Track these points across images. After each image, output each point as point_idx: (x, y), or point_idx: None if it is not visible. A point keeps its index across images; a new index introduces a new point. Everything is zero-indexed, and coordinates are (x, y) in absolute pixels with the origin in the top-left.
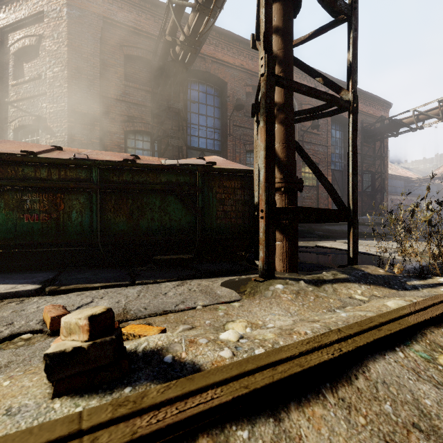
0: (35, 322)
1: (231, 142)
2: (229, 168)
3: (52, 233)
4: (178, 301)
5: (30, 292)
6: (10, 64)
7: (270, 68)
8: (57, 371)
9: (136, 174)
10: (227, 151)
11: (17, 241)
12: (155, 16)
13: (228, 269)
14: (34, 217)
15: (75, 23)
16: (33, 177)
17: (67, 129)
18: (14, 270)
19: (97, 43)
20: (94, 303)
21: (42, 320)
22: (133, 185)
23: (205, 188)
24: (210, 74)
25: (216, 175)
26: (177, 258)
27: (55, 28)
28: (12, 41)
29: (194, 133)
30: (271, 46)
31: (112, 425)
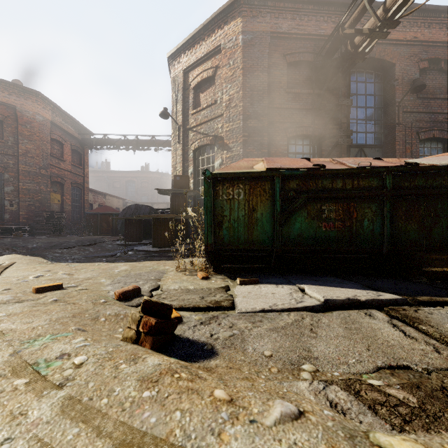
0: None
1: (400, 133)
2: None
3: (345, 241)
4: None
5: (404, 301)
6: (190, 97)
7: None
8: None
9: (428, 177)
10: (394, 143)
11: (317, 247)
12: (316, 15)
13: None
14: (330, 225)
15: (248, 47)
16: (330, 188)
17: (242, 143)
18: (292, 272)
19: (266, 59)
20: None
21: None
22: (428, 190)
23: None
24: (374, 59)
25: None
26: None
27: (230, 56)
28: (192, 77)
29: (351, 129)
30: None
31: None
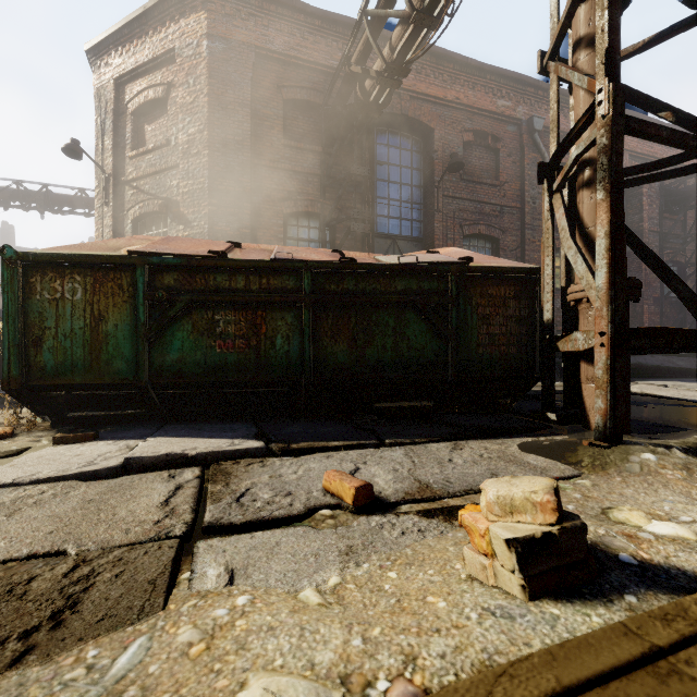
0: (318, 493)
1: (440, 224)
2: (497, 266)
3: (250, 367)
4: (484, 473)
5: (261, 451)
6: (127, 128)
7: (617, 106)
8: (530, 563)
9: (361, 279)
10: (434, 237)
11: (208, 379)
12: (327, 38)
13: (506, 426)
14: (229, 344)
15: (217, 61)
16: (227, 288)
17: (208, 216)
18: (192, 418)
19: (248, 86)
20: (364, 470)
21: (325, 491)
22: (358, 297)
23: (460, 299)
24: (408, 118)
25: (476, 278)
26: (408, 406)
27: (190, 71)
28: (131, 95)
29: (381, 211)
30: (617, 70)
31: (688, 646)
